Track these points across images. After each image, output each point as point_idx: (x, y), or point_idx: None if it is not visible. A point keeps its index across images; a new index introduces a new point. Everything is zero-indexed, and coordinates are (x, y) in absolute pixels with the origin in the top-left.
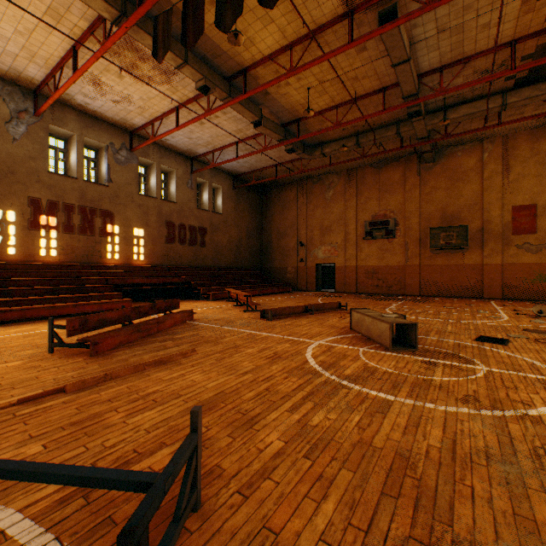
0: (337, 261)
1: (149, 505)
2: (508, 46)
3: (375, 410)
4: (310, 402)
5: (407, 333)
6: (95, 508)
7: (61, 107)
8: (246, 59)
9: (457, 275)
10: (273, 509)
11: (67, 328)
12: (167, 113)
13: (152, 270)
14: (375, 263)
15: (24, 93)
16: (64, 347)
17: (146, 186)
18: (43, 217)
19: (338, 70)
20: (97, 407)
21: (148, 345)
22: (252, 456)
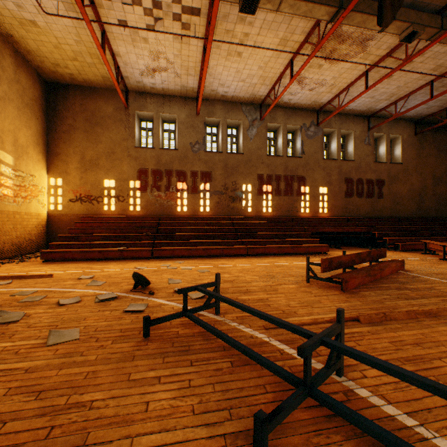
0: None
1: None
2: None
3: None
4: None
5: None
6: None
7: (273, 109)
8: None
9: None
10: None
11: (321, 266)
12: (354, 82)
13: (333, 221)
14: None
15: (255, 108)
16: (311, 279)
17: (326, 151)
18: (264, 186)
19: None
20: (411, 348)
21: (386, 291)
22: None
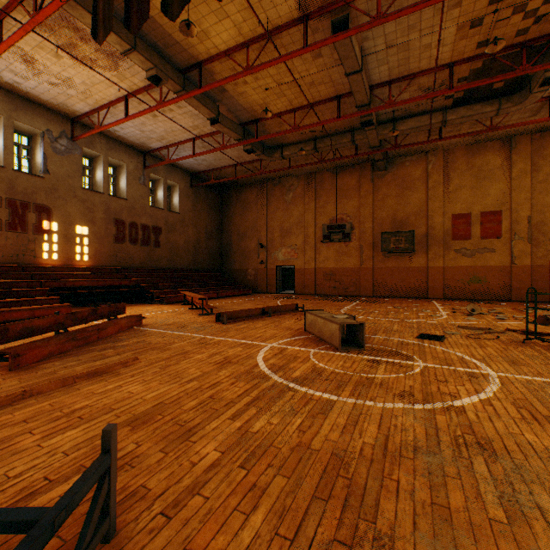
0: (297, 263)
1: (26, 549)
2: (446, 68)
3: (318, 412)
4: (254, 407)
5: (356, 333)
6: None
7: None
8: (201, 52)
9: (406, 277)
10: (198, 528)
11: None
12: (115, 102)
13: (98, 272)
14: (333, 265)
15: None
16: None
17: (91, 180)
18: None
19: (295, 74)
20: (7, 430)
21: (83, 355)
22: (183, 472)
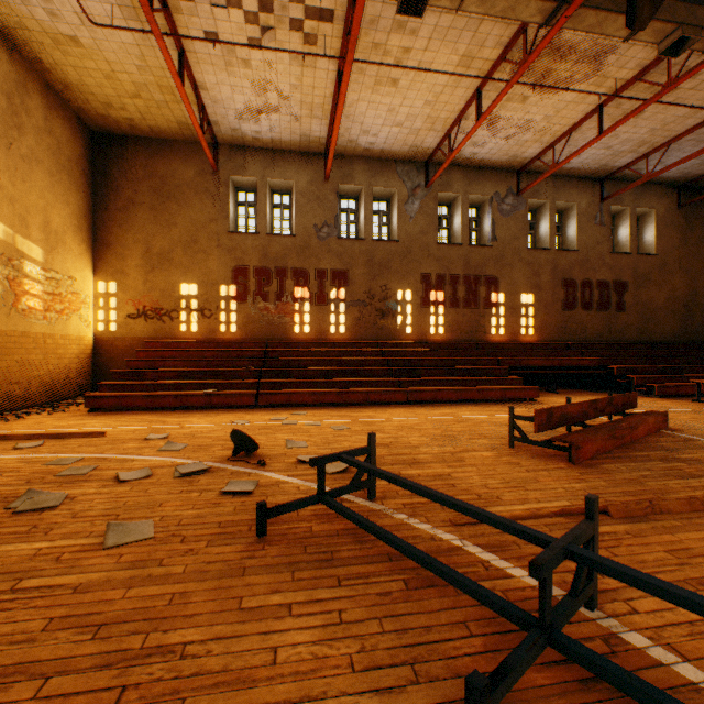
0: None
1: None
2: None
3: None
4: None
5: None
6: None
7: (447, 169)
8: None
9: None
10: None
11: (535, 422)
12: (579, 123)
13: (544, 349)
14: None
15: (417, 168)
16: (517, 443)
17: (532, 236)
18: (431, 292)
19: None
20: None
21: (644, 463)
22: None
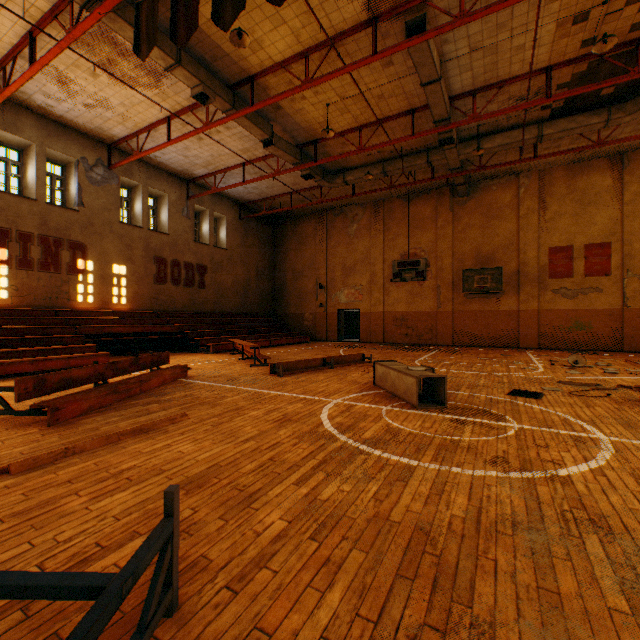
0: (362, 306)
1: (97, 616)
2: (543, 72)
3: (396, 478)
4: (321, 472)
5: (435, 388)
6: (37, 623)
7: (15, 108)
8: (253, 64)
9: (492, 323)
10: (268, 605)
11: (17, 391)
12: (156, 124)
13: (137, 317)
14: (405, 308)
15: None
16: (13, 415)
17: (129, 212)
18: None
19: (361, 85)
20: (52, 491)
21: (126, 410)
22: (247, 542)
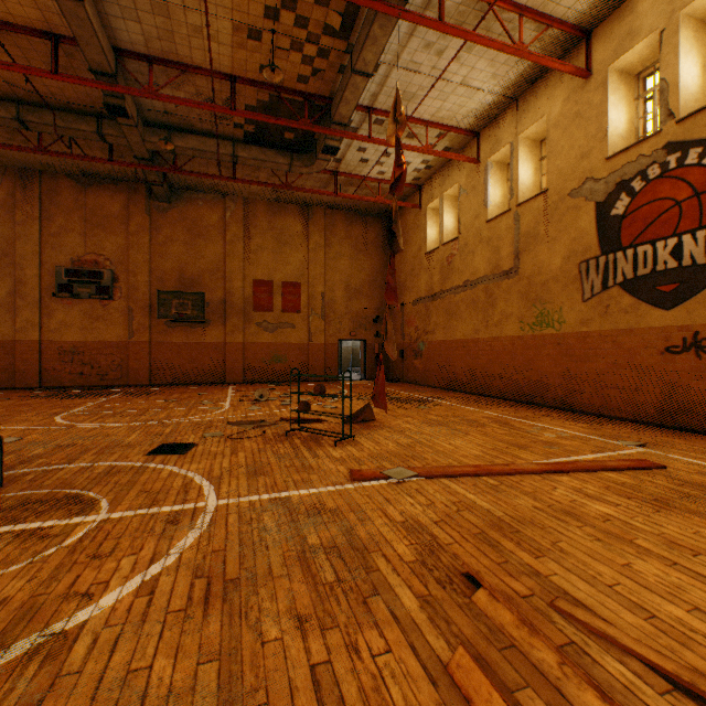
0: None
1: None
2: (229, 80)
3: None
4: None
5: None
6: None
7: None
8: None
9: (199, 356)
10: None
11: None
12: None
13: None
14: (80, 337)
15: None
16: None
17: None
18: None
19: None
20: None
21: None
22: None
